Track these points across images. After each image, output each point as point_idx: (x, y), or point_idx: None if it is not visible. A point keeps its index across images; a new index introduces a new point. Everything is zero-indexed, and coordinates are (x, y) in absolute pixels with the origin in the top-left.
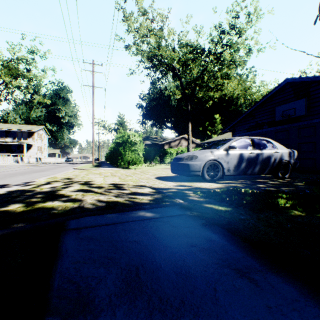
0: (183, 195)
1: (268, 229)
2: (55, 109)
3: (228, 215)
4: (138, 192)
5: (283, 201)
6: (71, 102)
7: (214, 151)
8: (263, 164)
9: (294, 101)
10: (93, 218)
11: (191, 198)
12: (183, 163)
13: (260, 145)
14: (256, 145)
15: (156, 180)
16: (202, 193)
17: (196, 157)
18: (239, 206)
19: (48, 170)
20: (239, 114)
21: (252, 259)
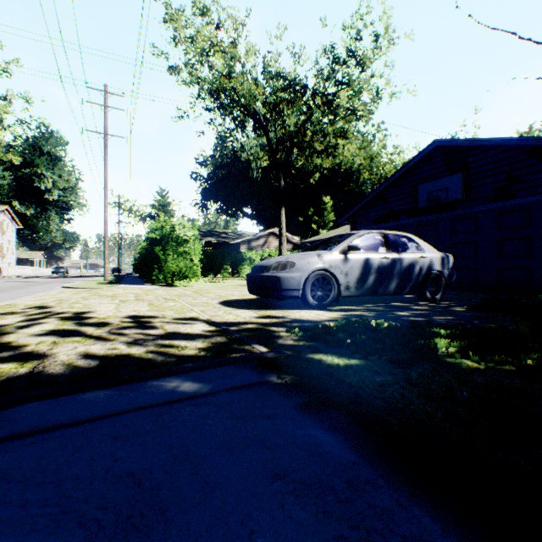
0: (267, 335)
1: (431, 404)
2: (31, 175)
3: (352, 377)
4: (180, 333)
5: (444, 342)
6: (65, 162)
7: (323, 254)
8: (403, 277)
9: (445, 176)
10: (44, 407)
11: (282, 341)
12: (269, 276)
13: (398, 245)
14: (392, 245)
15: (220, 308)
16: (302, 332)
17: (292, 265)
18: (371, 355)
19: (7, 290)
20: (362, 198)
21: (422, 508)
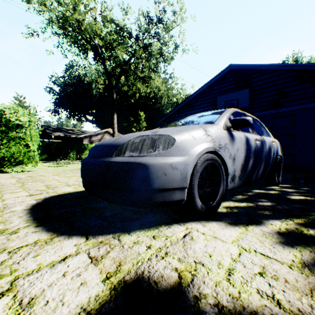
0: None
1: None
2: None
3: None
4: None
5: None
6: None
7: (209, 127)
8: (266, 162)
9: (237, 91)
10: None
11: None
12: (125, 163)
13: (257, 128)
14: (254, 127)
15: (11, 233)
16: None
17: (169, 142)
18: None
19: None
20: (161, 114)
21: None
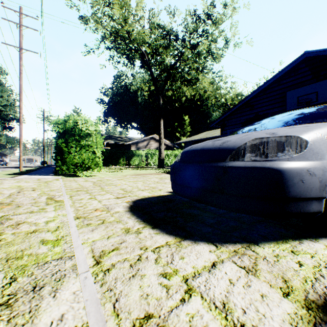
0: None
1: None
2: None
3: None
4: None
5: None
6: (4, 87)
7: None
8: None
9: (315, 82)
10: None
11: None
12: (250, 168)
13: None
14: None
15: (137, 233)
16: None
17: (299, 144)
18: None
19: None
20: (207, 117)
21: None
